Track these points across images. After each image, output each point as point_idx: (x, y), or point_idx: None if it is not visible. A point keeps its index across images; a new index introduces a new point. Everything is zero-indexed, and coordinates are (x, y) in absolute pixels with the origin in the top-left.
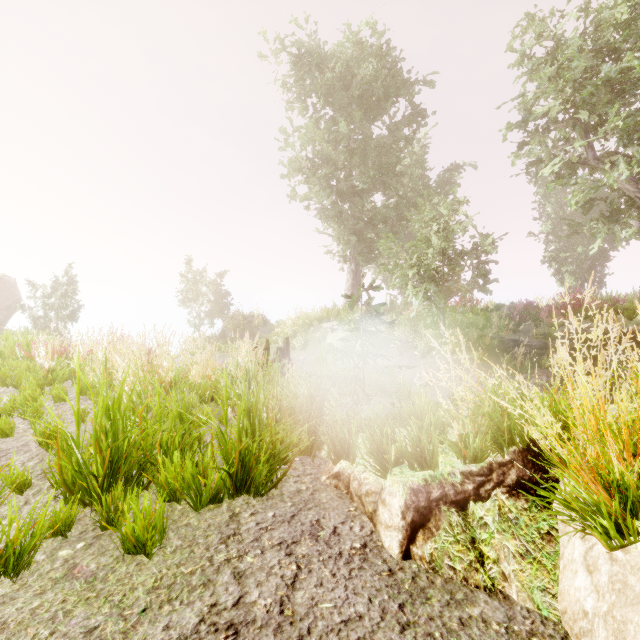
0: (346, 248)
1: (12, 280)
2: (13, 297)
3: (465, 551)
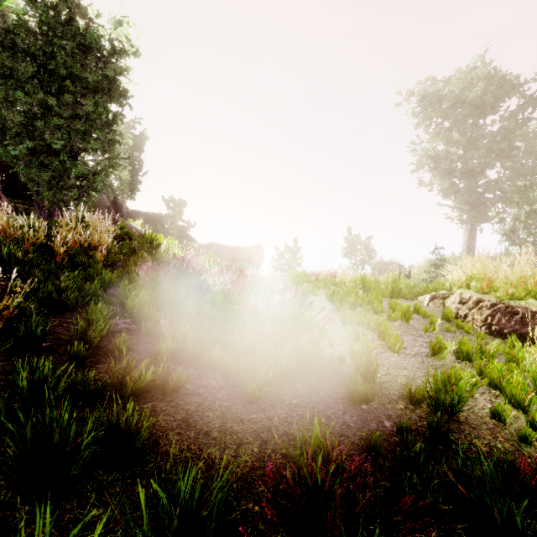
0: (461, 214)
1: (261, 246)
2: (262, 255)
3: (440, 304)
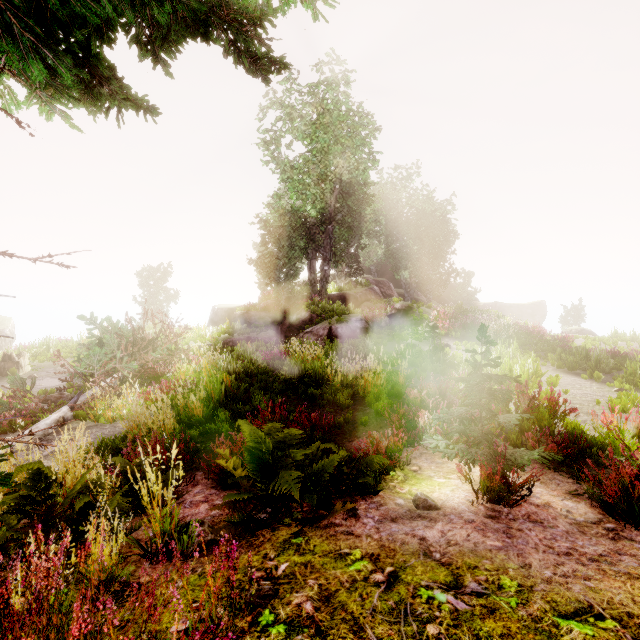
0: None
1: (543, 302)
2: (545, 311)
3: None
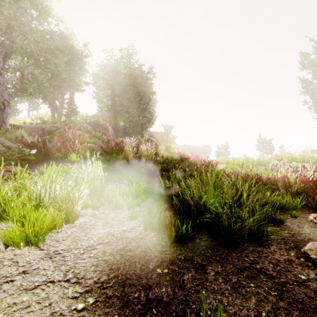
0: None
1: (209, 145)
2: (210, 150)
3: None
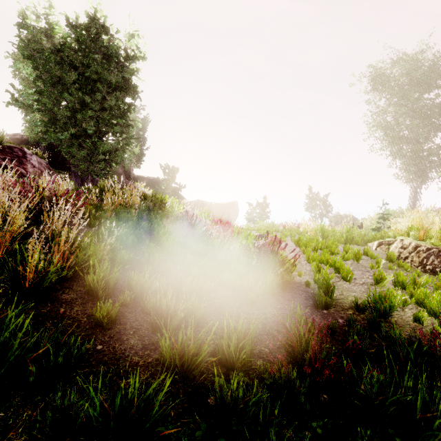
0: (408, 175)
1: (236, 203)
2: (237, 209)
3: (386, 249)
